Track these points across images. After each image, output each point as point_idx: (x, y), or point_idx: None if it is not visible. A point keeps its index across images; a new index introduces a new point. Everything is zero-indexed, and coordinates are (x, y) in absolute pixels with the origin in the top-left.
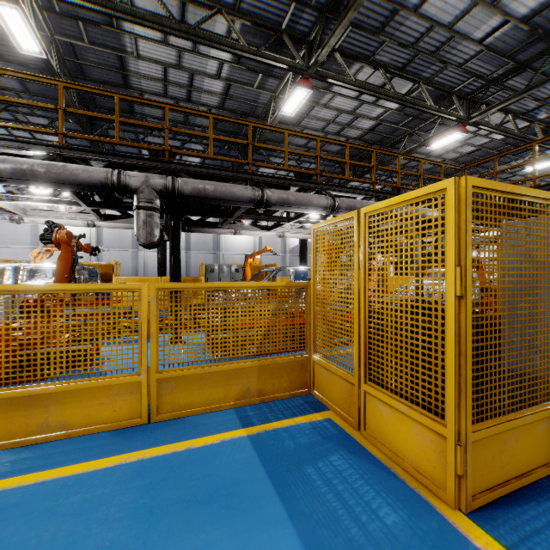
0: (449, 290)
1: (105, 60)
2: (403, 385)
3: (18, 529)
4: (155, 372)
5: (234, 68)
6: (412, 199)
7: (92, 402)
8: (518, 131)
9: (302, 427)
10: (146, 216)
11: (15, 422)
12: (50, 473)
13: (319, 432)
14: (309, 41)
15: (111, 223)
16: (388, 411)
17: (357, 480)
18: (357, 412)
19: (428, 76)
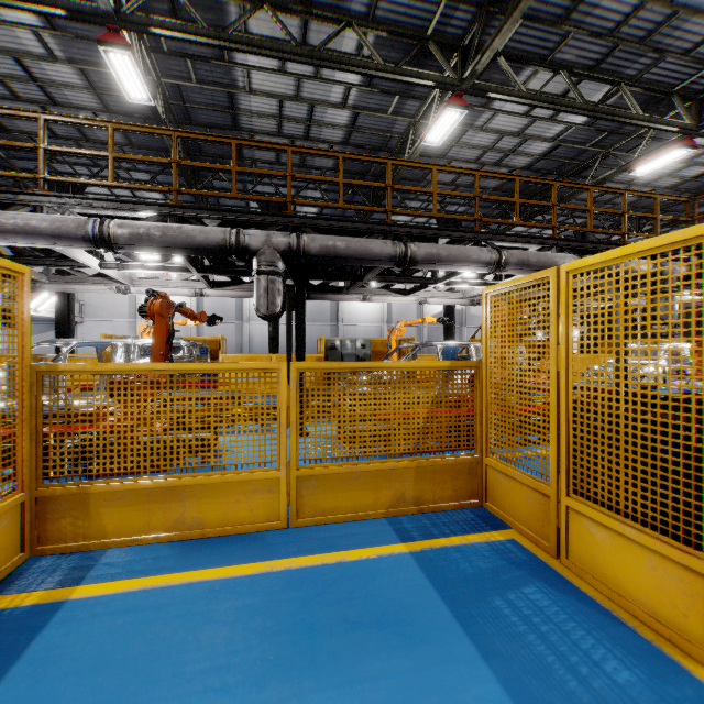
0: None
1: (213, 100)
2: (629, 501)
3: (175, 631)
4: (296, 468)
5: (363, 92)
6: (645, 251)
7: (228, 499)
8: None
9: (478, 548)
10: (268, 283)
11: (152, 515)
12: (194, 575)
13: (502, 556)
14: (463, 47)
15: (220, 290)
16: (604, 534)
17: (567, 622)
18: (554, 534)
19: (633, 74)
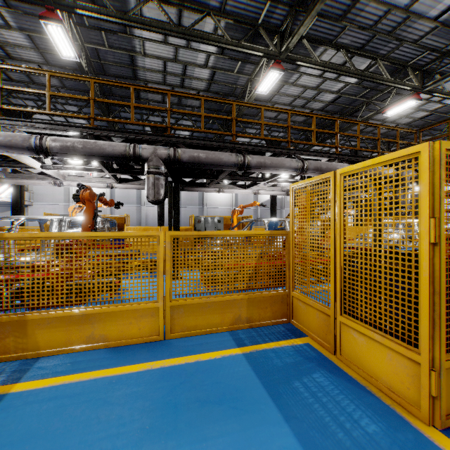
0: (423, 238)
1: (120, 59)
2: (377, 318)
3: (83, 412)
4: (169, 300)
5: (218, 58)
6: (386, 161)
7: (124, 322)
8: None
9: (286, 349)
10: (154, 179)
11: (71, 334)
12: (98, 373)
13: (300, 354)
14: (281, 32)
15: (124, 184)
16: (362, 339)
17: (338, 395)
18: (333, 339)
19: (385, 53)
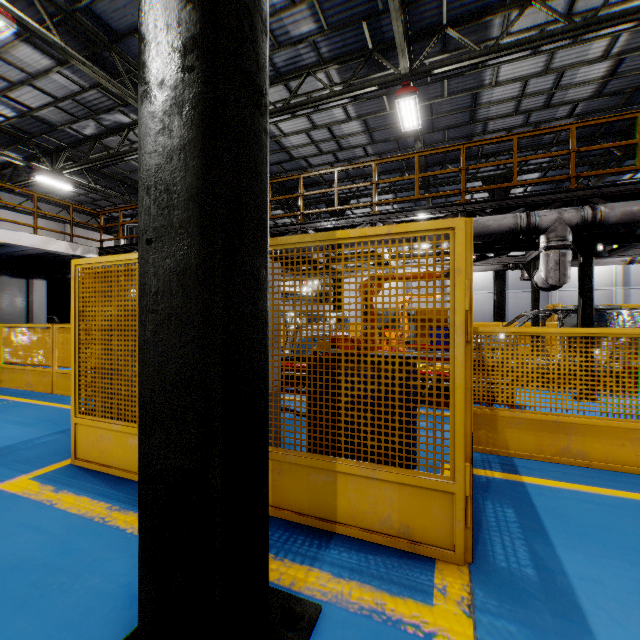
0: None
1: (457, 105)
2: None
3: None
4: None
5: (635, 33)
6: None
7: (610, 441)
8: None
9: None
10: (559, 256)
11: (542, 440)
12: (615, 492)
13: None
14: None
15: None
16: None
17: None
18: None
19: None
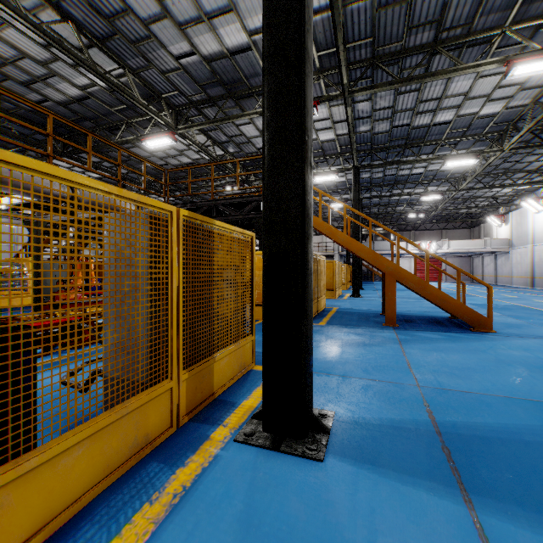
0: None
1: None
2: None
3: None
4: None
5: None
6: None
7: None
8: (217, 156)
9: None
10: None
11: None
12: None
13: None
14: None
15: None
16: None
17: None
18: None
19: (134, 67)
